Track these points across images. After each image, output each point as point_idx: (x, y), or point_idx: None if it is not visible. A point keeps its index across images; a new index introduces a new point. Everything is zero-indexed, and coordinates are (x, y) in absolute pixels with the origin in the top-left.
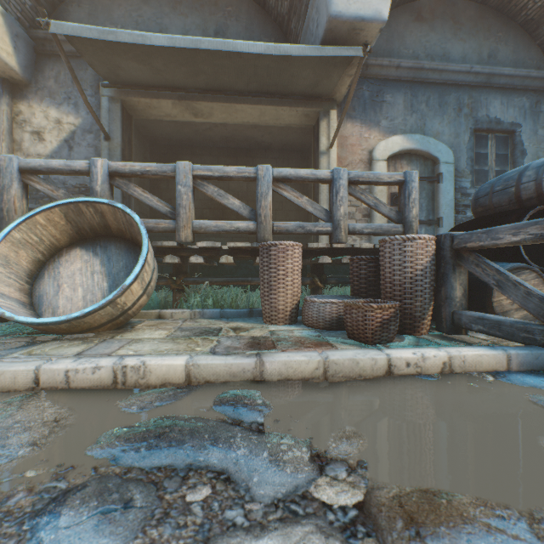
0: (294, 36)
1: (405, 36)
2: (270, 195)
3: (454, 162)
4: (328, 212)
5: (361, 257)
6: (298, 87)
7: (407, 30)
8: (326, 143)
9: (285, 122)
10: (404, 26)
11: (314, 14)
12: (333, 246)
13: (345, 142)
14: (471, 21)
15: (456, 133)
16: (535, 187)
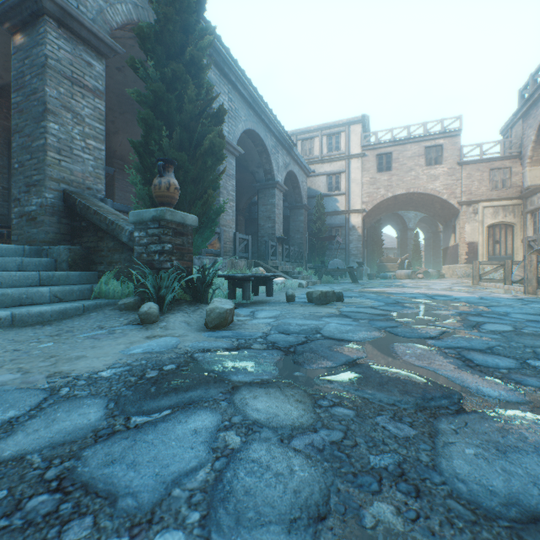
0: None
1: None
2: None
3: None
4: None
5: None
6: None
7: None
8: None
9: None
10: None
11: None
12: None
13: None
14: None
15: None
16: None
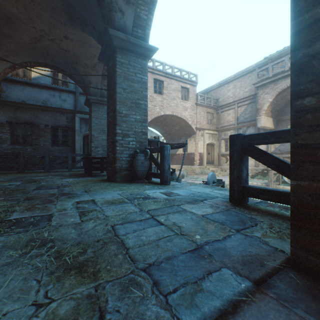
0: None
1: None
2: None
3: None
4: None
5: None
6: None
7: None
8: None
9: None
10: None
11: None
12: None
13: None
14: None
15: None
16: None
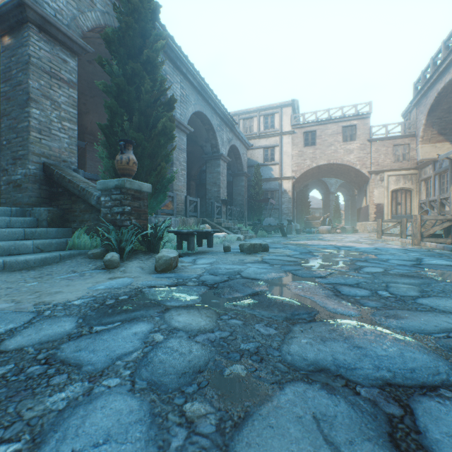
0: None
1: None
2: None
3: None
4: None
5: None
6: None
7: None
8: None
9: None
10: None
11: None
12: None
13: None
14: None
15: None
16: None
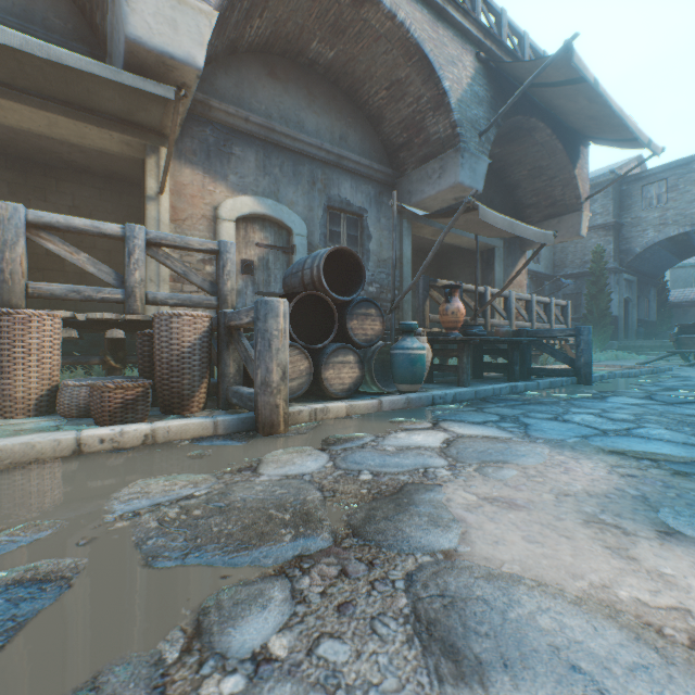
0: (102, 35)
1: (258, 88)
2: (23, 245)
3: (309, 236)
4: (121, 276)
5: (146, 332)
6: (104, 105)
7: (260, 82)
8: (156, 186)
9: (97, 145)
10: (256, 77)
11: (116, 22)
12: (127, 318)
13: (184, 190)
14: (325, 98)
15: (310, 207)
16: (311, 274)
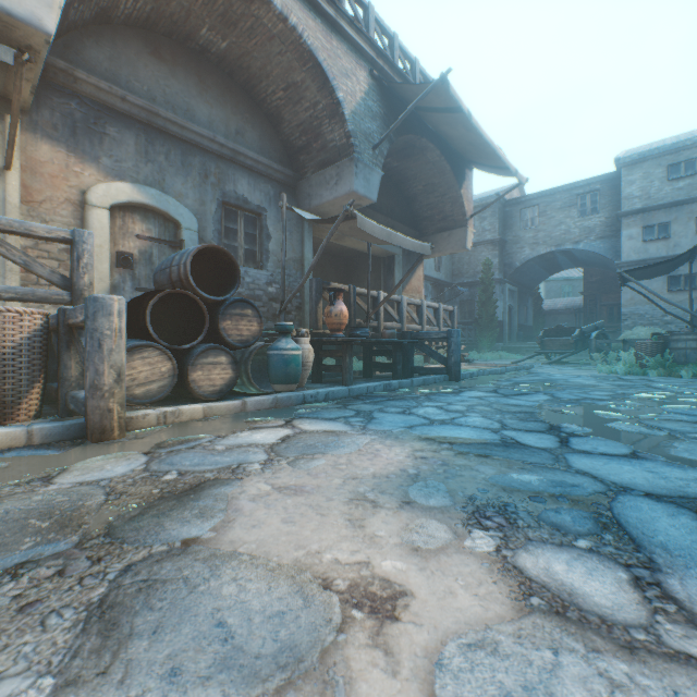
0: None
1: (139, 66)
2: None
3: (201, 231)
4: None
5: None
6: None
7: (142, 60)
8: (1, 160)
9: None
10: (137, 54)
11: None
12: None
13: (40, 168)
14: (219, 88)
15: (202, 200)
16: (178, 271)
